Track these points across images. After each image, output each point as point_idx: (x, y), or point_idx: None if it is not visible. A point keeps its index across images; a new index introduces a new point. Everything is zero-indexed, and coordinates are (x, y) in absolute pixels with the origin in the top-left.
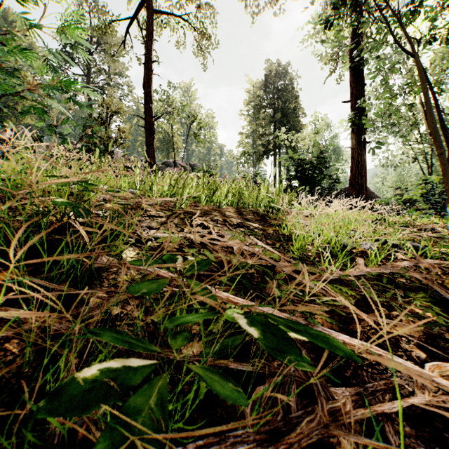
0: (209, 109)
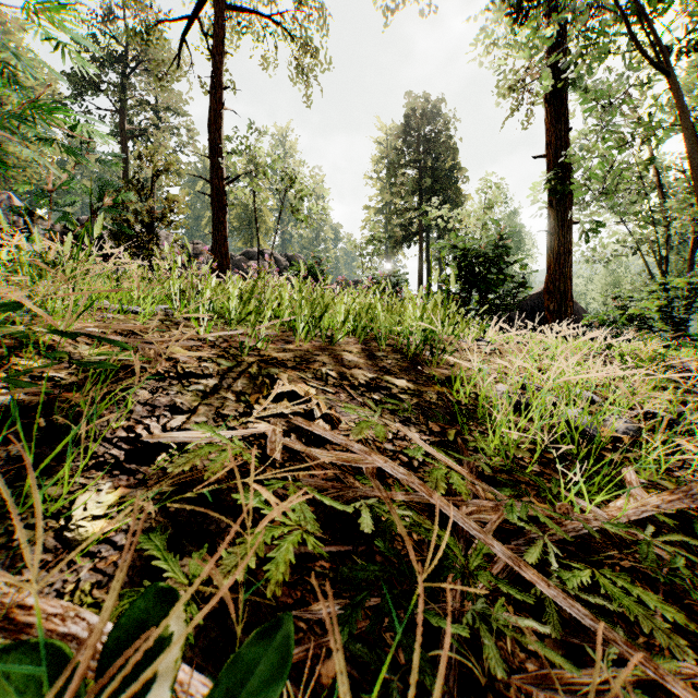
0: (316, 165)
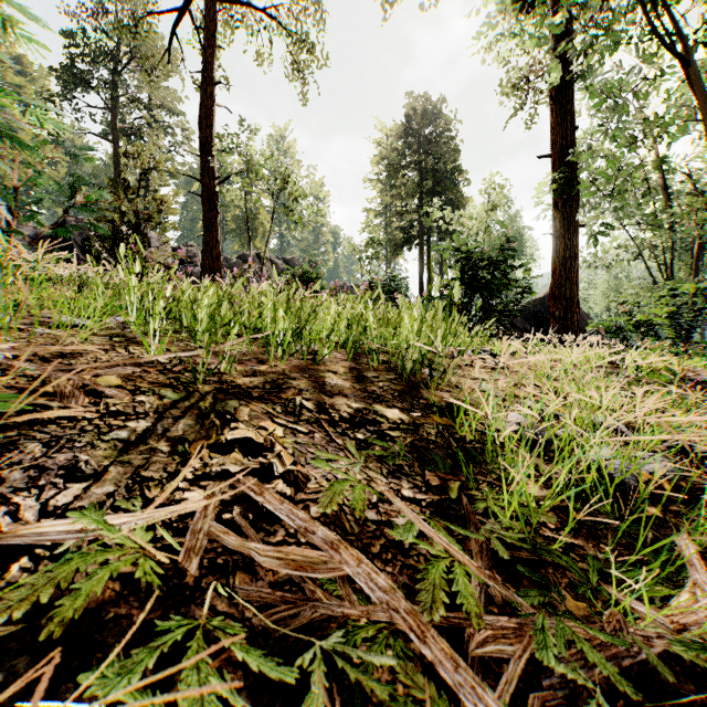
0: (311, 164)
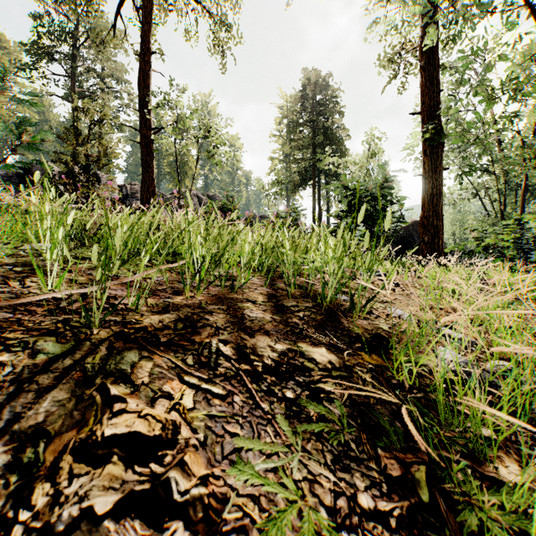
0: (228, 117)
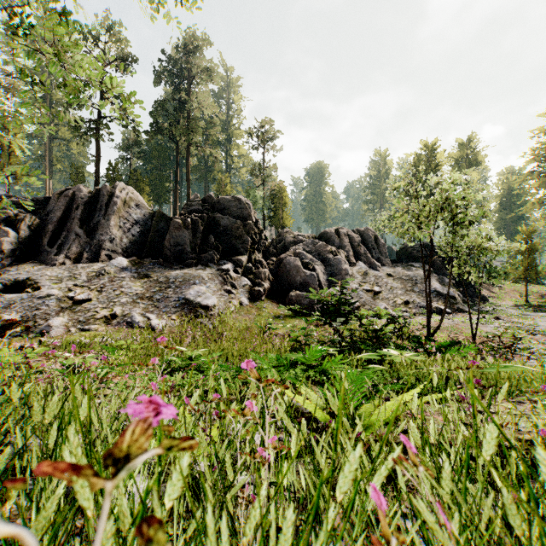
0: None
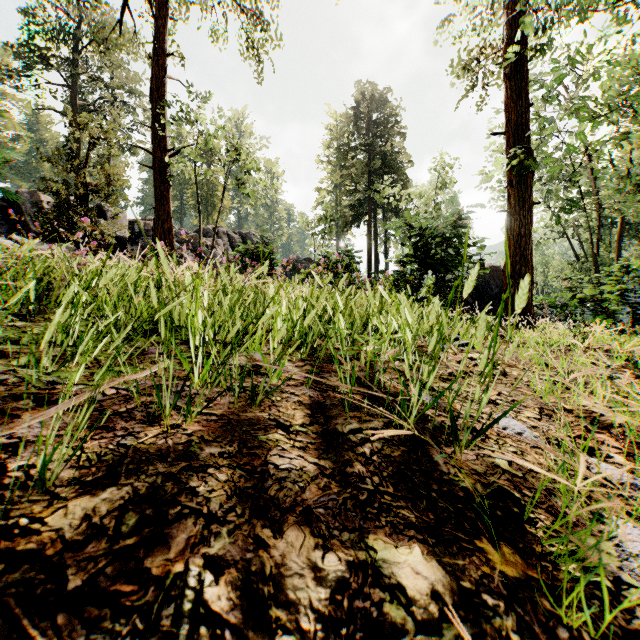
0: (263, 136)
